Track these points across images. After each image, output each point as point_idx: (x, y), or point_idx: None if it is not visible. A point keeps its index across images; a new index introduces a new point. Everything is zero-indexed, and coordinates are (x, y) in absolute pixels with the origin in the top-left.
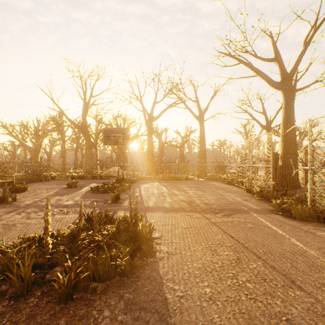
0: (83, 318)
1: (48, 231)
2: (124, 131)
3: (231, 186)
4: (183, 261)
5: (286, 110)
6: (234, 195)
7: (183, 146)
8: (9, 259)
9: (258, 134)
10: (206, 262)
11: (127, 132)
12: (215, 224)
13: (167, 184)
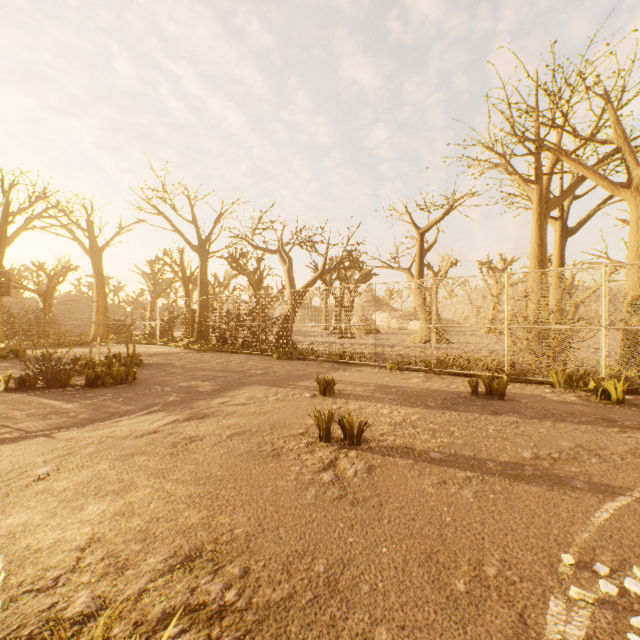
0: (141, 368)
1: (98, 354)
2: (2, 275)
3: (153, 345)
4: (159, 362)
5: (202, 274)
6: (162, 349)
7: (51, 292)
8: (80, 367)
9: (172, 280)
10: (169, 361)
11: (9, 278)
12: (162, 357)
13: (63, 349)
